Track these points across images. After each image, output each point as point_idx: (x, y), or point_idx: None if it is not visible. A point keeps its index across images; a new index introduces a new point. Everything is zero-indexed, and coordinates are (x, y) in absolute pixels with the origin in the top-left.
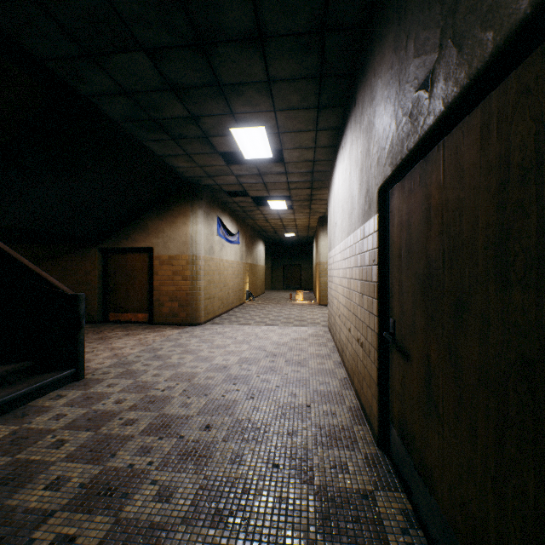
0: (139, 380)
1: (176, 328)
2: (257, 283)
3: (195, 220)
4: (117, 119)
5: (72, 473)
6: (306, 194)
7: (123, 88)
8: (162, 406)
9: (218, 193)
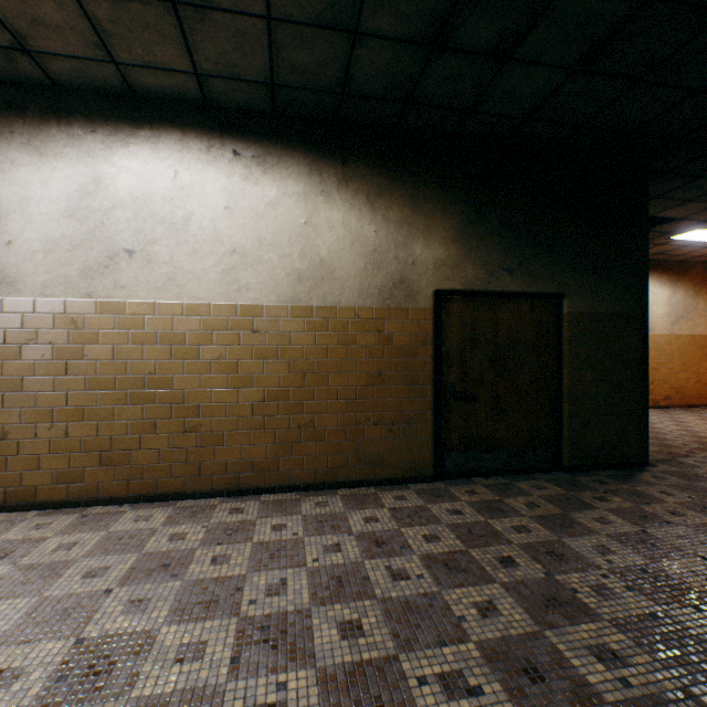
0: None
1: None
2: None
3: None
4: None
5: None
6: None
7: None
8: (525, 642)
9: None
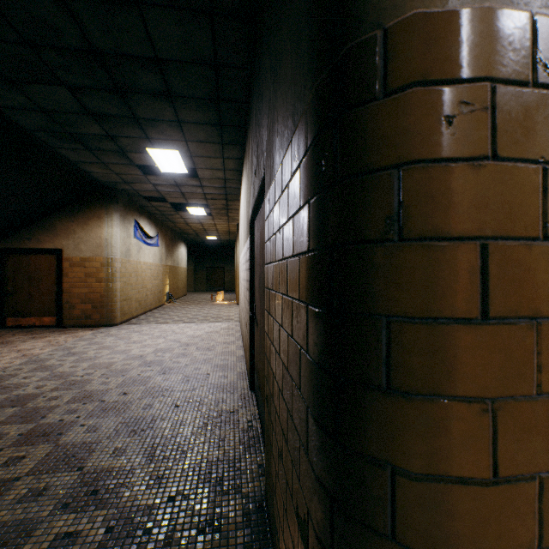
0: (56, 371)
1: (90, 329)
2: (178, 285)
3: (111, 223)
4: (28, 128)
5: (9, 430)
6: (223, 204)
7: (40, 107)
8: (83, 386)
9: (135, 197)
